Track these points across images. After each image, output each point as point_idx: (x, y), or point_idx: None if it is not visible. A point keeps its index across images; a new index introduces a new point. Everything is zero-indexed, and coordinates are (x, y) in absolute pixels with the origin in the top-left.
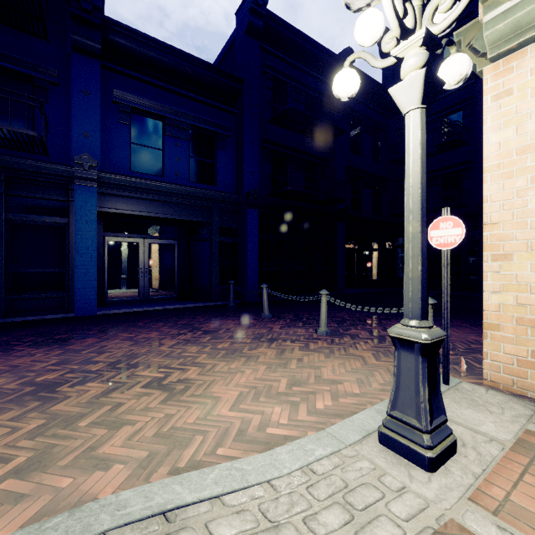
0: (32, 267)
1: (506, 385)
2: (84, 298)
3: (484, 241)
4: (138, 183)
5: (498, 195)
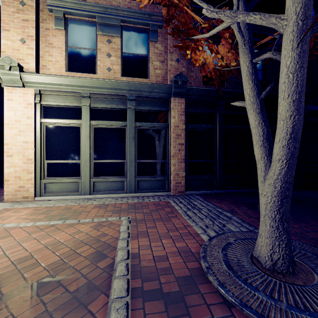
0: None
1: (11, 200)
2: None
3: (4, 149)
4: None
5: (9, 134)
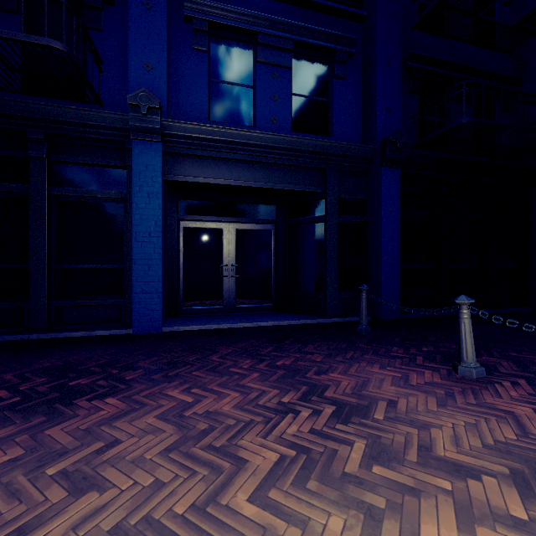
0: (82, 262)
1: None
2: (143, 307)
3: None
4: (217, 133)
5: None
